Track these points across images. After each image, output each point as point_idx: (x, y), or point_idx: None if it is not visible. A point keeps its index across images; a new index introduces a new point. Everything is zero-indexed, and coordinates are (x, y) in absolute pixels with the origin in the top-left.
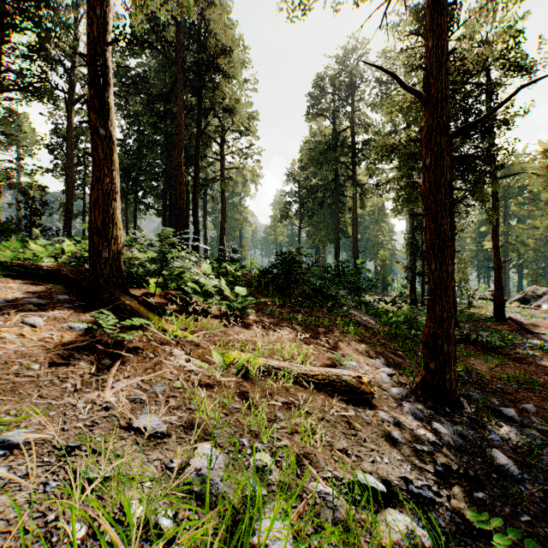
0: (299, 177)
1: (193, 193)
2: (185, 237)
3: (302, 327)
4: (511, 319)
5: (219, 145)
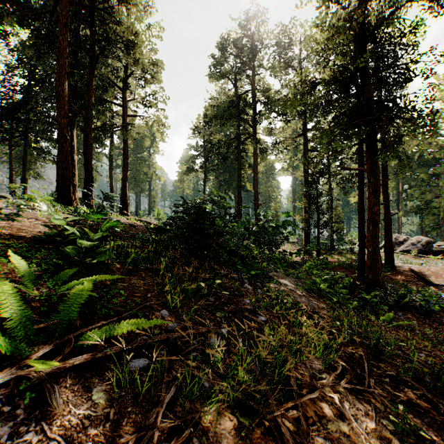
0: (204, 133)
1: (85, 133)
2: (68, 182)
3: (235, 415)
4: (412, 271)
5: (121, 91)
